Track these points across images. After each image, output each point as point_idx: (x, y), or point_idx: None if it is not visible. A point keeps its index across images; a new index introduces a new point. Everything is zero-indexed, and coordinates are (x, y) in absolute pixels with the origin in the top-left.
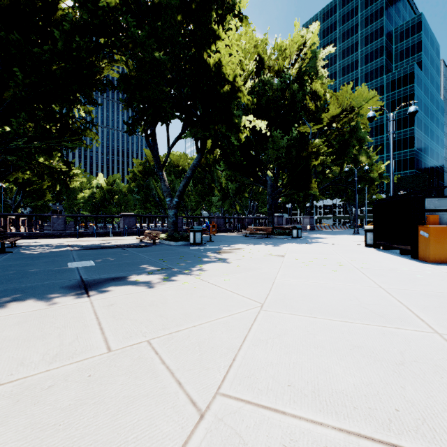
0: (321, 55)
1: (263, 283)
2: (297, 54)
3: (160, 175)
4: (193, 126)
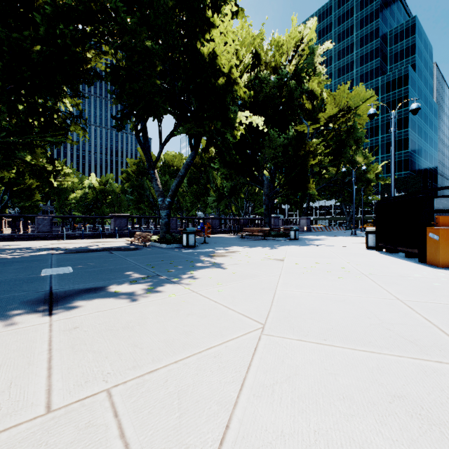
0: (319, 52)
1: (263, 294)
2: (294, 50)
3: (152, 174)
4: (186, 122)
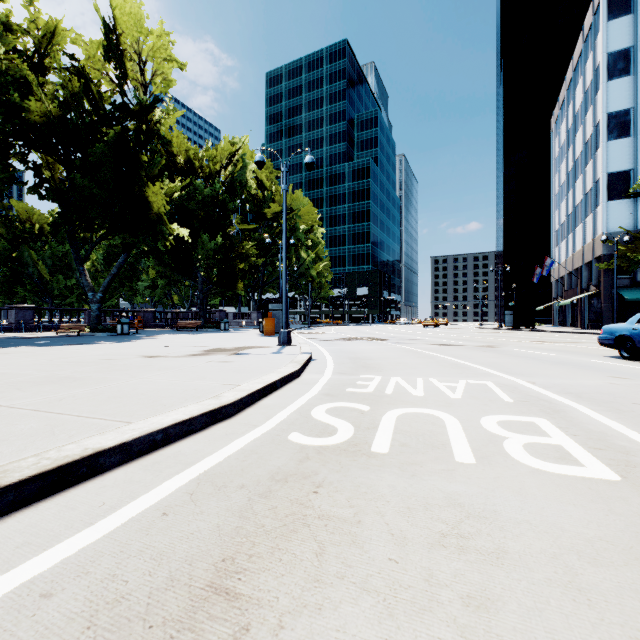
0: (250, 168)
1: (167, 341)
2: (229, 160)
3: (82, 270)
4: (120, 232)
